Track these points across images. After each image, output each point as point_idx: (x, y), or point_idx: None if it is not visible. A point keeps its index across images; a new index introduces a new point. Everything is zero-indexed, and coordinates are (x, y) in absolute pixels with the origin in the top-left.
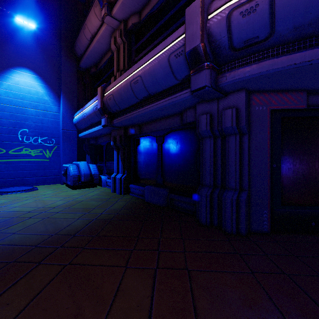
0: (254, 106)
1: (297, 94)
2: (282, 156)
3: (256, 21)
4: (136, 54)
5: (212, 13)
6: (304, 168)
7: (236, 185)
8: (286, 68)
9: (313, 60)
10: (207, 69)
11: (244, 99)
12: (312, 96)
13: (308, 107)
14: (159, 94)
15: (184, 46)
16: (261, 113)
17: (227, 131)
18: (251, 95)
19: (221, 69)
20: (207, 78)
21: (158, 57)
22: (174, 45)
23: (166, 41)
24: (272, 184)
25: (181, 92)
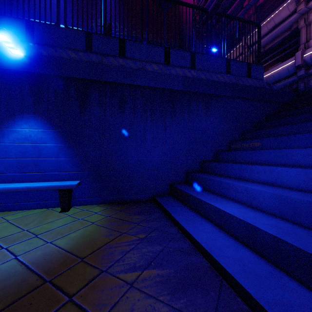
0: None
1: None
2: None
3: None
4: (261, 65)
5: (305, 55)
6: None
7: None
8: None
9: None
10: (303, 69)
11: None
12: None
13: None
14: (280, 80)
15: (294, 64)
16: None
17: (311, 87)
18: None
19: (308, 68)
20: (303, 72)
21: (282, 68)
22: (290, 64)
23: (286, 62)
24: None
25: (292, 78)
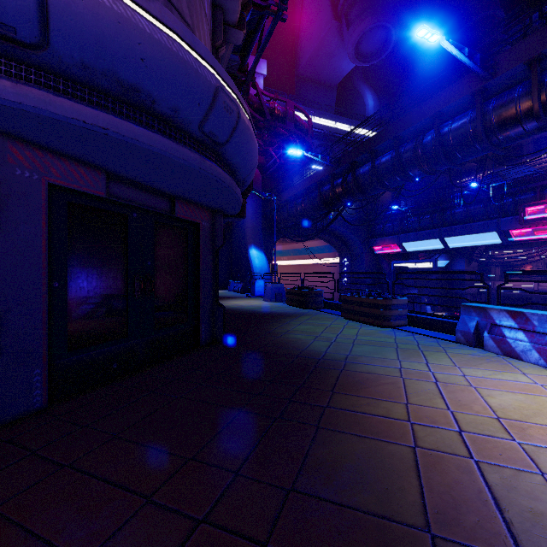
0: (14, 166)
1: (93, 172)
2: (70, 267)
3: None
4: None
5: None
6: (104, 287)
7: None
8: (72, 122)
9: (109, 129)
10: None
11: None
12: (114, 182)
13: (109, 197)
14: None
15: None
16: (29, 184)
17: None
18: (6, 141)
19: None
20: None
21: None
22: None
23: None
24: (52, 318)
25: None
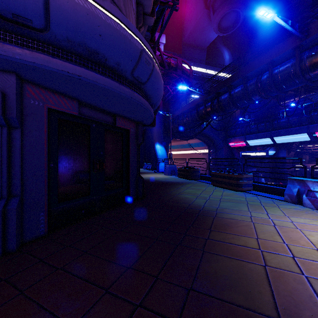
0: (29, 98)
1: (71, 101)
2: (59, 155)
3: (29, 1)
4: None
5: None
6: (77, 166)
7: (3, 192)
8: (61, 72)
9: (81, 76)
10: None
11: (15, 85)
12: (82, 107)
13: (80, 115)
14: None
15: None
16: (37, 108)
17: None
18: (26, 84)
19: None
20: None
21: None
22: None
23: None
24: (49, 184)
25: None
